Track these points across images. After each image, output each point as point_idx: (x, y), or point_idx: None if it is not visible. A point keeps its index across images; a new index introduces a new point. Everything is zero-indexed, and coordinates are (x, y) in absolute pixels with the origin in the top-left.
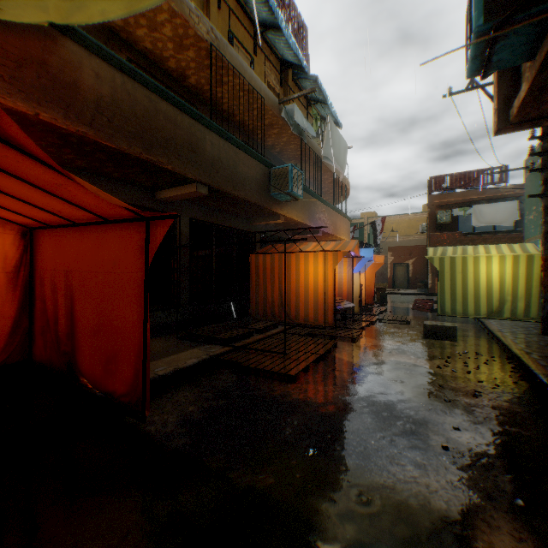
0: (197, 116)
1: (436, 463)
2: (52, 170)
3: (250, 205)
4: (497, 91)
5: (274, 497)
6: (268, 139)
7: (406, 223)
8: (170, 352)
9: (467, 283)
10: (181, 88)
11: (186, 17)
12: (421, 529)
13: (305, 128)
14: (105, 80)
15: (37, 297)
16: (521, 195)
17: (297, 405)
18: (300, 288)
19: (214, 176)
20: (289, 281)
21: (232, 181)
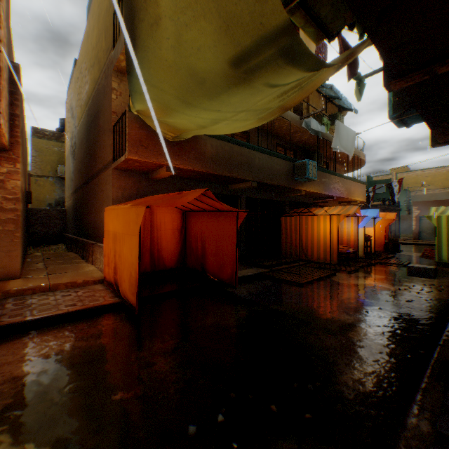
0: (251, 147)
1: (357, 315)
2: (212, 200)
3: (281, 187)
4: None
5: (285, 312)
6: (294, 139)
7: (442, 176)
8: (238, 269)
9: None
10: None
11: None
12: (336, 324)
13: (319, 131)
14: (214, 145)
15: (187, 240)
16: None
17: (301, 294)
18: (314, 238)
19: (260, 176)
20: (307, 233)
21: (270, 176)
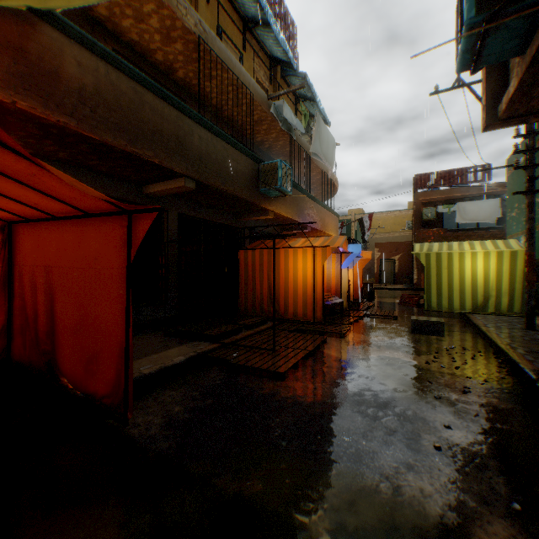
0: (184, 109)
1: (429, 465)
2: (24, 159)
3: (239, 200)
4: (485, 87)
5: (262, 506)
6: (257, 135)
7: (392, 220)
8: (157, 349)
9: (453, 279)
10: (168, 82)
11: (173, 8)
12: (417, 538)
13: (294, 125)
14: (88, 69)
15: (16, 294)
16: (503, 193)
17: (286, 404)
18: (289, 284)
19: (202, 171)
20: (278, 276)
21: (221, 175)
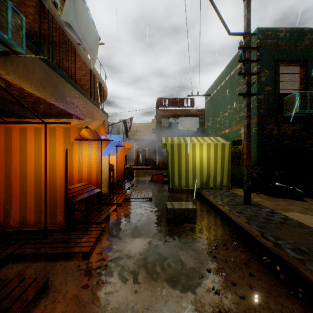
0: None
1: None
2: None
3: None
4: None
5: None
6: None
7: (144, 128)
8: None
9: (189, 163)
10: None
11: None
12: None
13: None
14: None
15: None
16: (200, 115)
17: None
18: (14, 178)
19: None
20: None
21: None
